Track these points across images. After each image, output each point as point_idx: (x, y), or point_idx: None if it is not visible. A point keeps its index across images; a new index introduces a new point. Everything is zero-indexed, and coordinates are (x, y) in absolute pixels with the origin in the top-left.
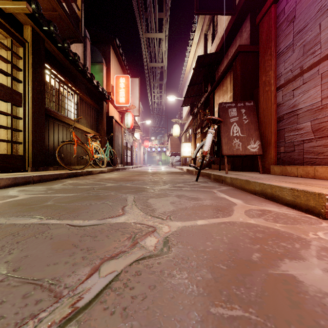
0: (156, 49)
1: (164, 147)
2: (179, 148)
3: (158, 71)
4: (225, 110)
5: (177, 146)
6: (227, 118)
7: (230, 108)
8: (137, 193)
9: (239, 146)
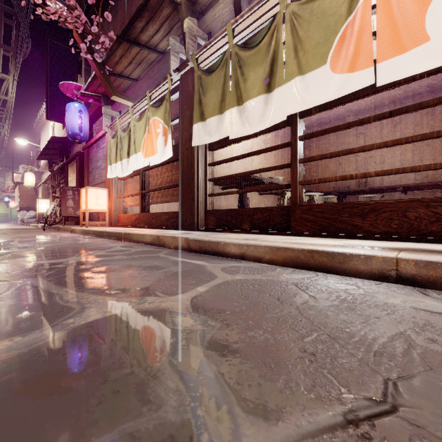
0: None
1: (7, 196)
2: (34, 201)
3: None
4: (65, 191)
5: (32, 199)
6: (66, 196)
7: (69, 190)
8: (7, 234)
9: (72, 212)
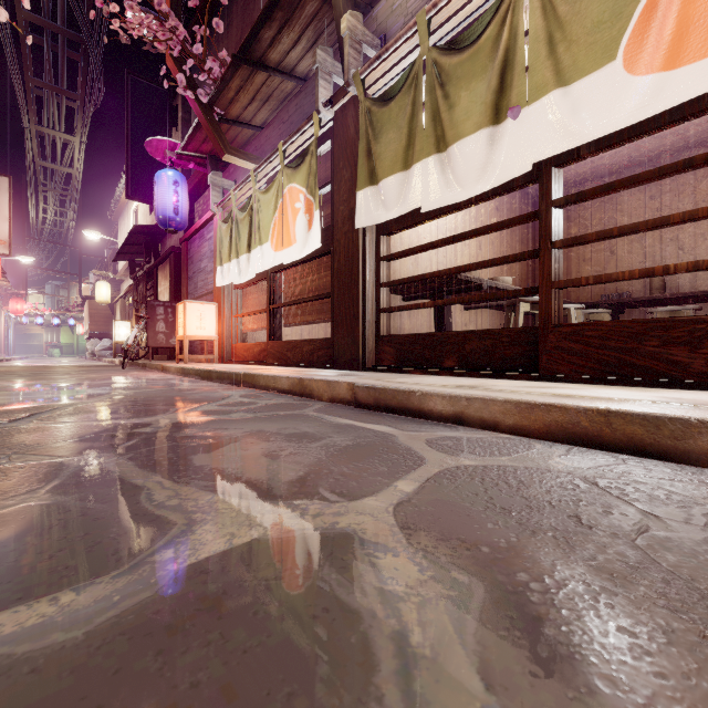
0: (59, 146)
1: (72, 317)
2: (110, 325)
3: (60, 175)
4: (154, 308)
5: (106, 321)
6: (155, 315)
7: (159, 306)
8: (70, 373)
9: (163, 340)
